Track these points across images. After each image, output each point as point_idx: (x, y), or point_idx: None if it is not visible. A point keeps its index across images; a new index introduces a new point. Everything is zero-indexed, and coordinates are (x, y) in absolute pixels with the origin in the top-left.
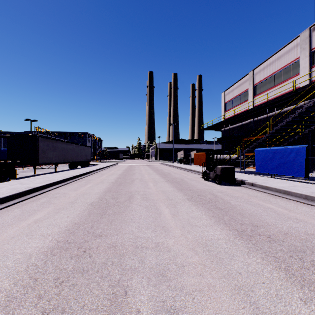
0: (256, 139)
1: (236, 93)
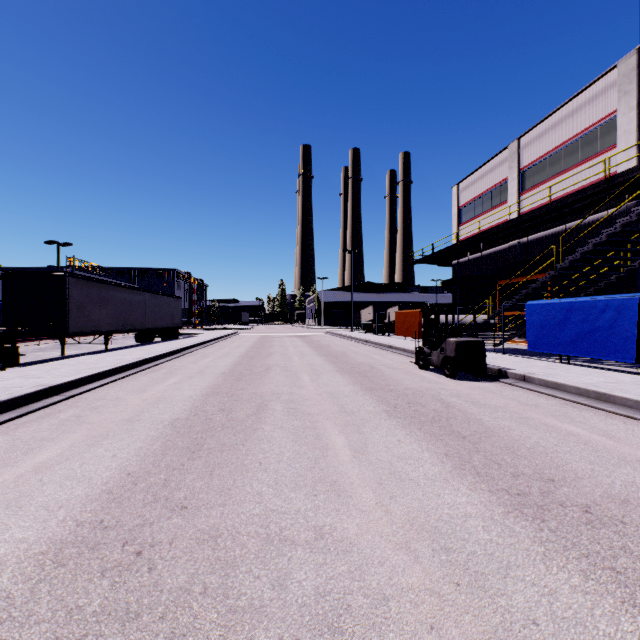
0: (524, 282)
1: (481, 187)
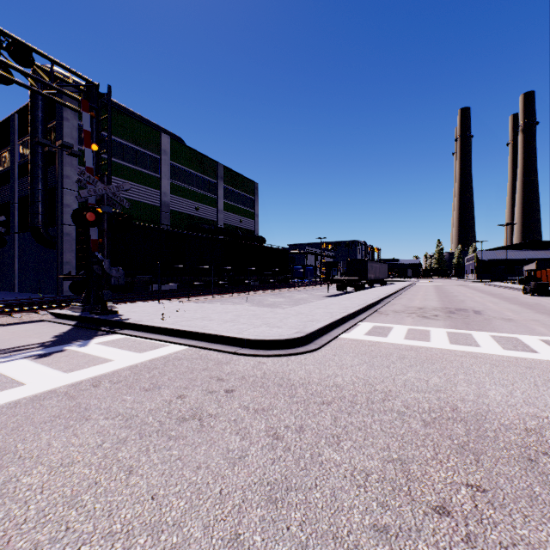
0: None
1: None
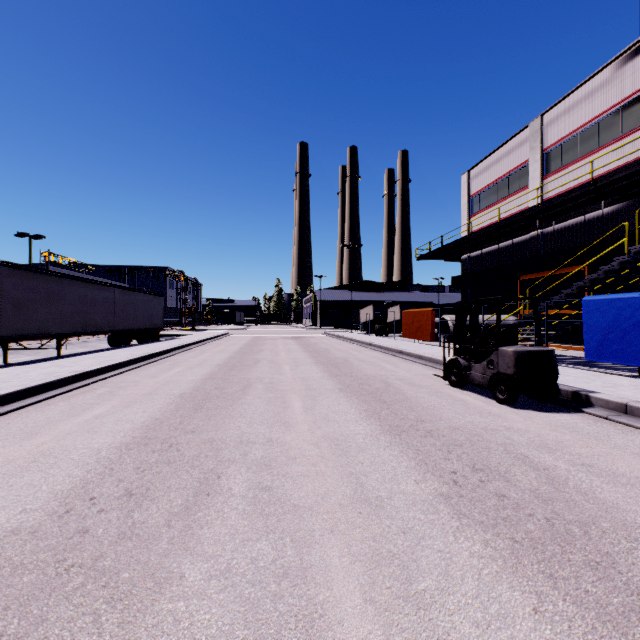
0: (549, 277)
1: (496, 172)
